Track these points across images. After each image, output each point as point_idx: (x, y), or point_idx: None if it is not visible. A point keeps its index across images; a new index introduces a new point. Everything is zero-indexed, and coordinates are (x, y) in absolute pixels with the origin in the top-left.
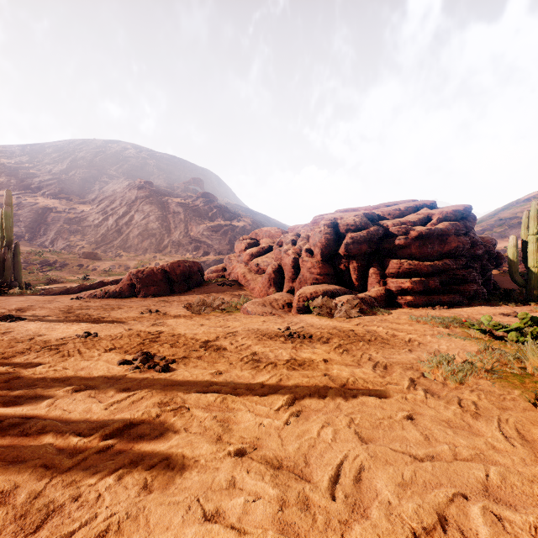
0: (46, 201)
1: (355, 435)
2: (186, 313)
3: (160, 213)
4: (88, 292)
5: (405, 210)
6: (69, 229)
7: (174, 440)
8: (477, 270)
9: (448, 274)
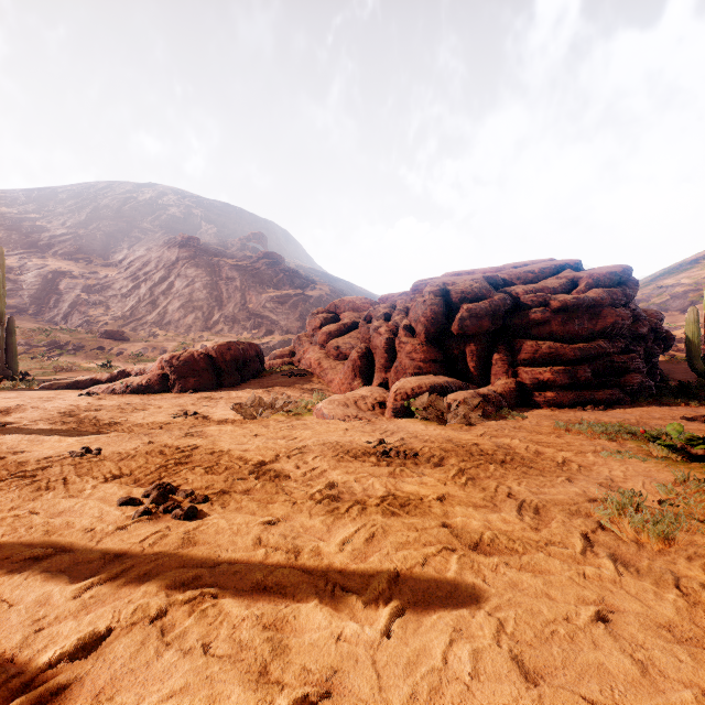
0: (58, 263)
1: (512, 665)
2: (235, 417)
3: (209, 279)
4: (104, 386)
5: (541, 272)
6: (88, 299)
7: (181, 673)
8: (640, 355)
9: (603, 361)
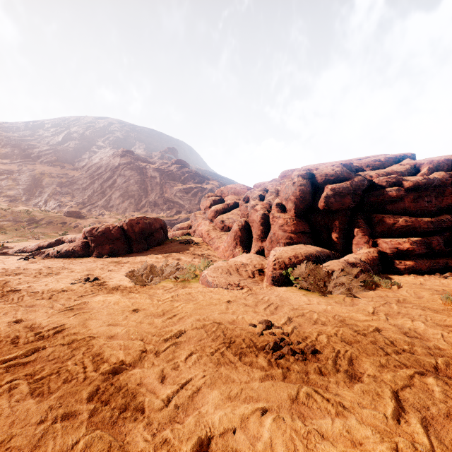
0: (43, 168)
1: None
2: (128, 284)
3: (139, 178)
4: (42, 251)
5: (386, 161)
6: (60, 191)
7: None
8: None
9: (451, 232)
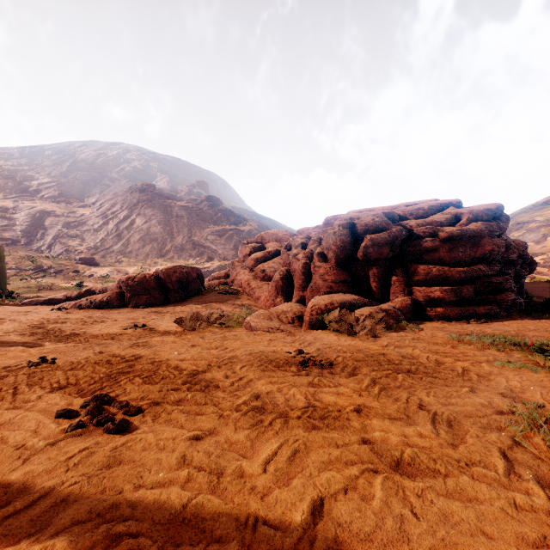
0: (44, 204)
1: None
2: (177, 329)
3: (163, 217)
4: (73, 302)
5: (429, 209)
6: (67, 233)
7: None
8: (511, 276)
9: (483, 281)
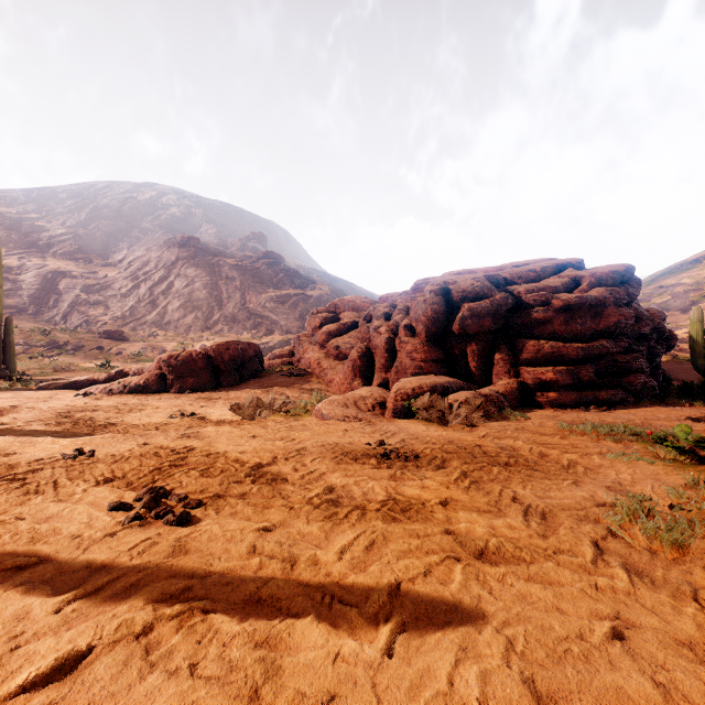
0: (58, 262)
1: (523, 688)
2: (233, 418)
3: (209, 279)
4: (101, 386)
5: (542, 271)
6: (87, 299)
7: (164, 698)
8: (643, 354)
9: (606, 361)
